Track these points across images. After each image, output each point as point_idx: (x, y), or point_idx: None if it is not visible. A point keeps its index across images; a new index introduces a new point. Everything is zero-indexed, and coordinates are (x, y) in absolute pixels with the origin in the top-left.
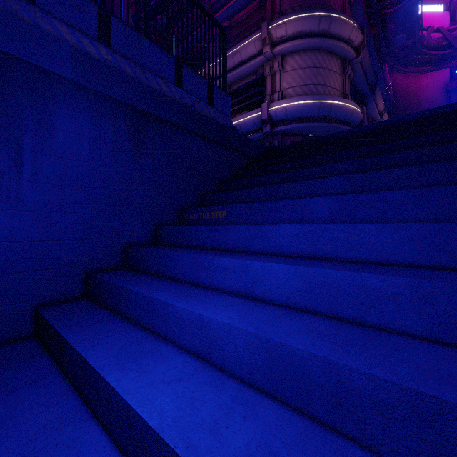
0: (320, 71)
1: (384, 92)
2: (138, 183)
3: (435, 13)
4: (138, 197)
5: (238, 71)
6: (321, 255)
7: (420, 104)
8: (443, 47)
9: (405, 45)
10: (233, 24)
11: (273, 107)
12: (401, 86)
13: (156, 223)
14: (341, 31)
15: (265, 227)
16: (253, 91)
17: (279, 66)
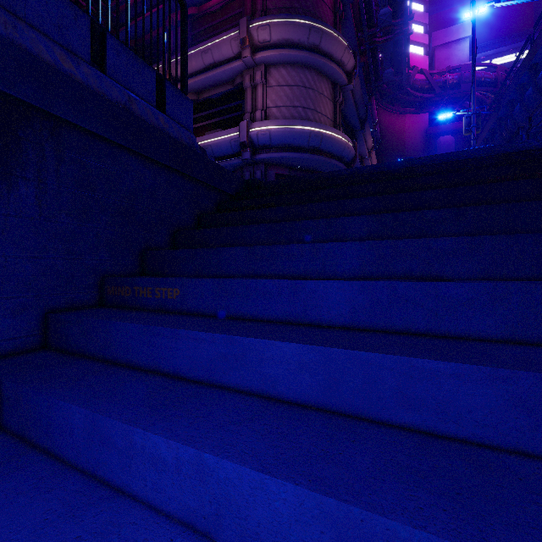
0: (310, 93)
1: (372, 129)
2: (1, 236)
3: (417, 55)
4: (1, 262)
5: (209, 75)
6: (350, 409)
7: (404, 146)
8: (426, 90)
9: (393, 81)
10: (203, 13)
11: (254, 128)
12: (387, 124)
13: (46, 308)
14: (333, 49)
15: (246, 342)
16: (229, 104)
17: (262, 78)
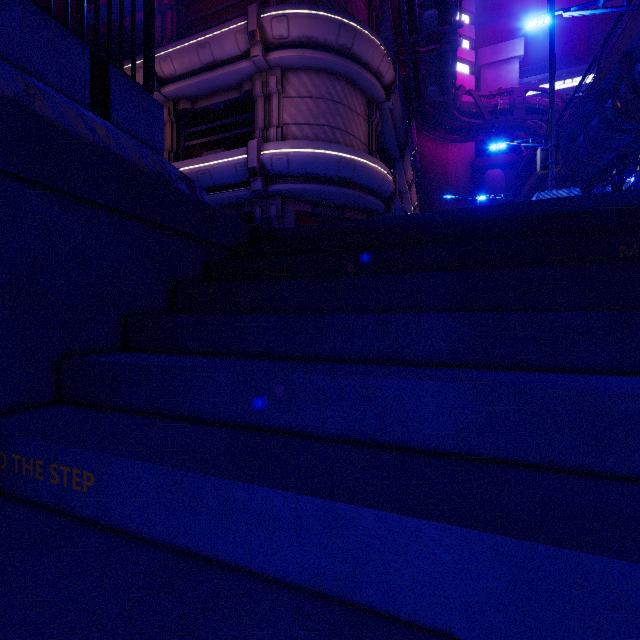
0: (340, 109)
1: (411, 157)
2: None
3: (461, 74)
4: None
5: (207, 78)
6: None
7: (447, 180)
8: (474, 115)
9: (438, 101)
10: None
11: (267, 150)
12: (428, 153)
13: None
14: (368, 55)
15: None
16: (235, 117)
17: (277, 86)
